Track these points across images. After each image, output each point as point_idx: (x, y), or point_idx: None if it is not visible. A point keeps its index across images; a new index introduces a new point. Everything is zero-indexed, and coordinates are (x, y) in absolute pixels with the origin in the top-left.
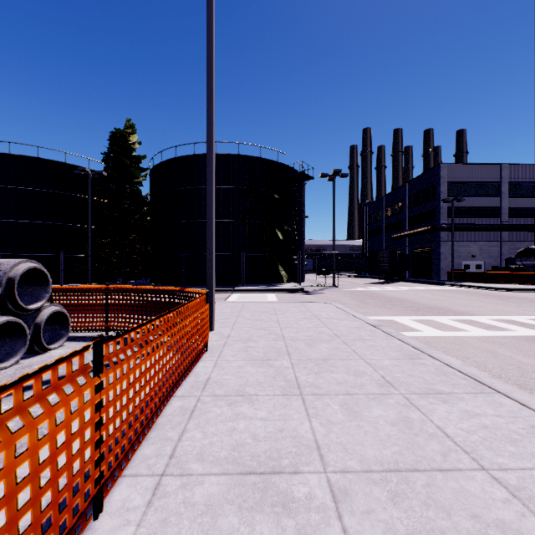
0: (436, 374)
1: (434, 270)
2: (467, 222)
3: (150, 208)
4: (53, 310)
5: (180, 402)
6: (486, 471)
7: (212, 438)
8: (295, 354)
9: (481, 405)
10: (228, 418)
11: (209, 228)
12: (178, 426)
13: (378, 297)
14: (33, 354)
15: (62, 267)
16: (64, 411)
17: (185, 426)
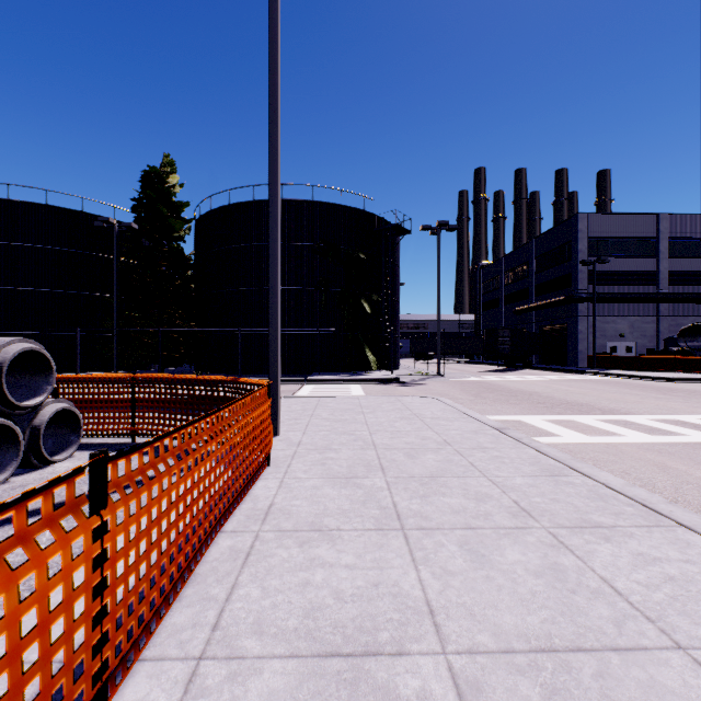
0: (590, 499)
1: (570, 354)
2: (614, 291)
3: (195, 272)
4: (57, 408)
5: (231, 540)
6: (685, 650)
7: (276, 597)
8: (391, 469)
9: (660, 545)
10: (299, 565)
11: (272, 296)
12: (226, 578)
13: (498, 389)
14: (29, 468)
15: (78, 350)
16: (36, 576)
17: (236, 578)
